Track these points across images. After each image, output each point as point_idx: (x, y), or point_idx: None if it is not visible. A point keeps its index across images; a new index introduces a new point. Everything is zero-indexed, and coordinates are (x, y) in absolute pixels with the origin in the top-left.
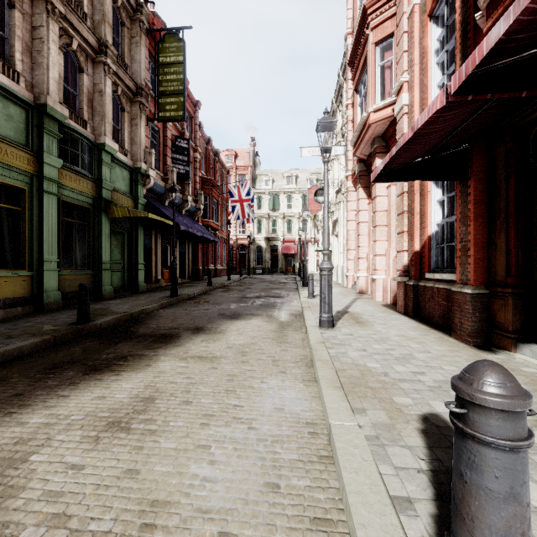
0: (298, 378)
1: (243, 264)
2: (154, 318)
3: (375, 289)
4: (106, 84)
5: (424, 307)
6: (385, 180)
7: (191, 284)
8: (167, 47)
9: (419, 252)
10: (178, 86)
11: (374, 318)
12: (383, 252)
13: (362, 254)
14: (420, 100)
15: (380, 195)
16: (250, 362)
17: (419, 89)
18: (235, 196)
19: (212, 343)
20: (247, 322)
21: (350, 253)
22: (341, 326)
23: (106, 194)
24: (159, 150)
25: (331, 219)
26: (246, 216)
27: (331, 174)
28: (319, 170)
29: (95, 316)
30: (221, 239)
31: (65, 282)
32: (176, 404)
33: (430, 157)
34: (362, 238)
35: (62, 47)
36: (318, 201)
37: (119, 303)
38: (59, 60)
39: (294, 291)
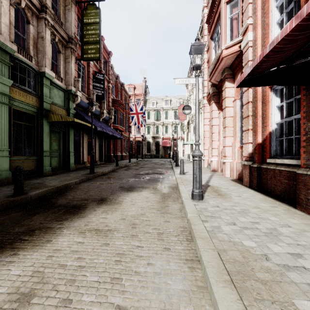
0: (181, 258)
1: (139, 152)
2: (74, 190)
3: (225, 168)
4: (46, 32)
5: (267, 183)
6: (247, 85)
7: (105, 165)
8: (89, 13)
9: (261, 144)
10: (96, 38)
11: (230, 191)
12: (230, 144)
13: (214, 146)
14: (262, 35)
15: (228, 106)
16: (138, 236)
17: (261, 28)
18: (133, 111)
19: (110, 214)
20: (138, 194)
21: (205, 145)
22: (208, 198)
23: (47, 106)
24: (84, 80)
25: (192, 125)
26: (140, 123)
27: (192, 97)
28: (184, 96)
29: (30, 189)
30: (125, 137)
31: (15, 164)
32: (53, 305)
33: (284, 66)
34: (215, 135)
35: (13, 4)
36: (185, 113)
37: (53, 178)
38: (11, 13)
39: (170, 169)
